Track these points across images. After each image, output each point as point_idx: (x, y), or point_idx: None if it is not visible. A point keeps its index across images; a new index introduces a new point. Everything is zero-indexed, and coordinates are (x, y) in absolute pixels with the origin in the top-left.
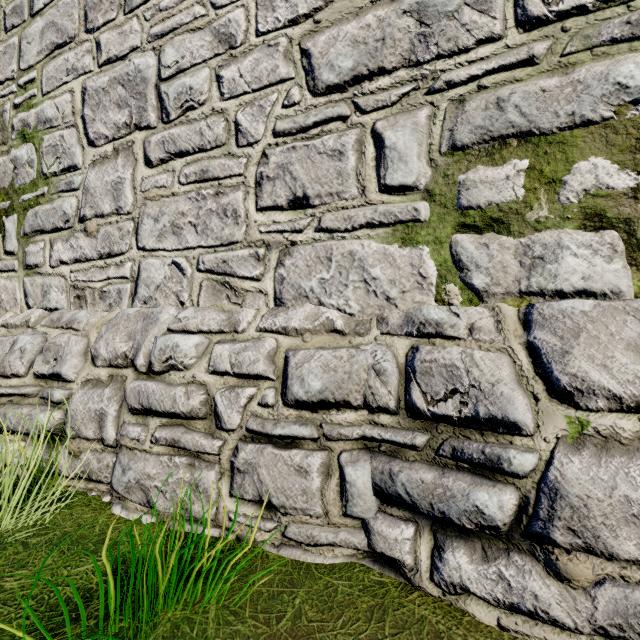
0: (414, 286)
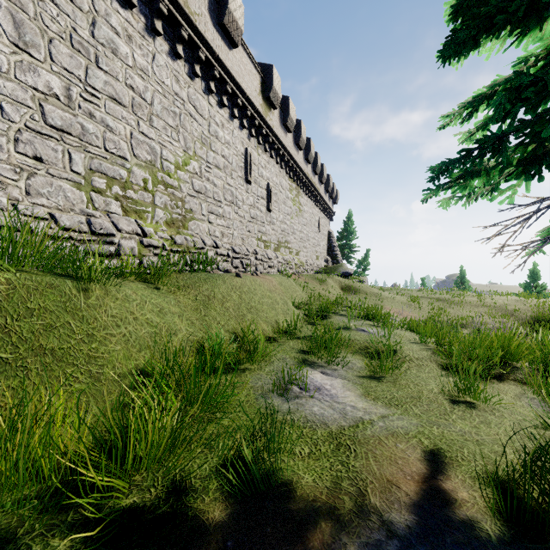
0: (81, 202)
